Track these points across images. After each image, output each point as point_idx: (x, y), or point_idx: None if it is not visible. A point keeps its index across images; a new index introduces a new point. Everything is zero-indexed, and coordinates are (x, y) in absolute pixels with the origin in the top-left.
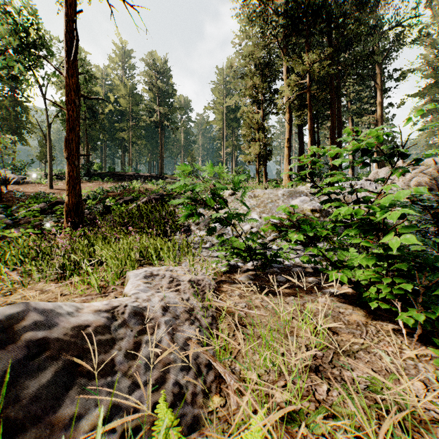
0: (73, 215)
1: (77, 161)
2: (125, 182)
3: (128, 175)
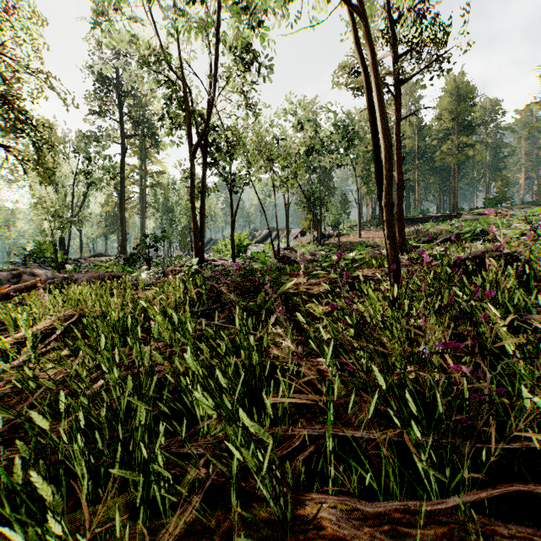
0: (401, 249)
1: (403, 219)
2: (417, 226)
3: (417, 219)
